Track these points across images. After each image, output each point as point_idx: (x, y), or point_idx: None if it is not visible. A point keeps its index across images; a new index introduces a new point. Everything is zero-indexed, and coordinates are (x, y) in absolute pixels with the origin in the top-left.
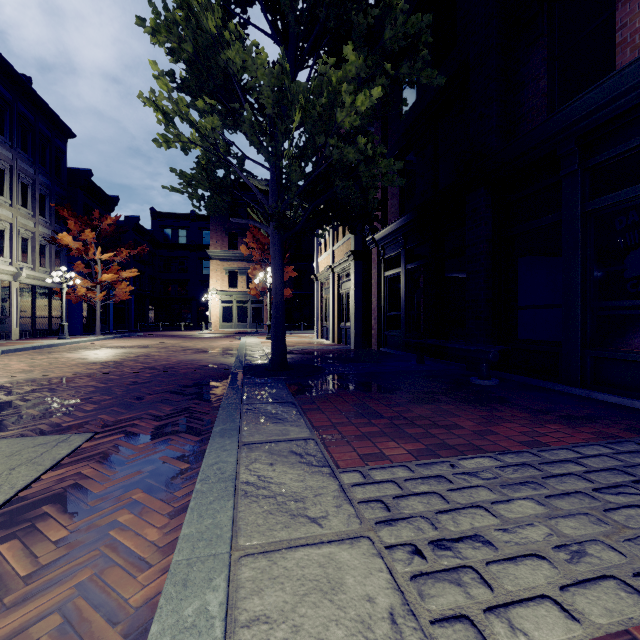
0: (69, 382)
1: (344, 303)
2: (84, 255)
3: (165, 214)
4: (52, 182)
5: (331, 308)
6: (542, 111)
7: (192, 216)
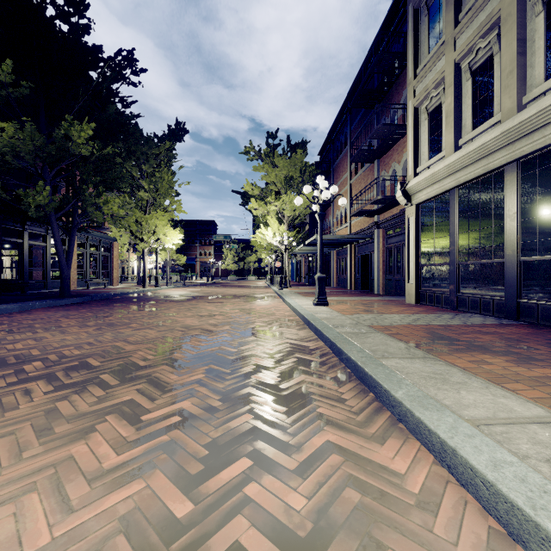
0: (162, 300)
1: None
2: None
3: None
4: None
5: None
6: None
7: None
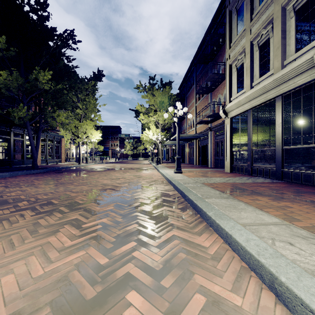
0: (90, 171)
1: None
2: None
3: None
4: None
5: None
6: None
7: None
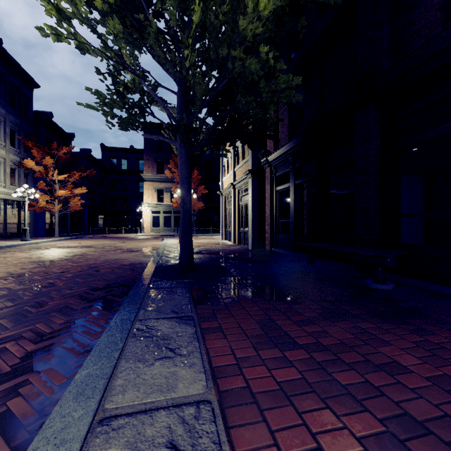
0: None
1: (243, 212)
2: (45, 176)
3: (111, 148)
4: (20, 121)
5: (233, 216)
6: (437, 25)
7: (131, 150)
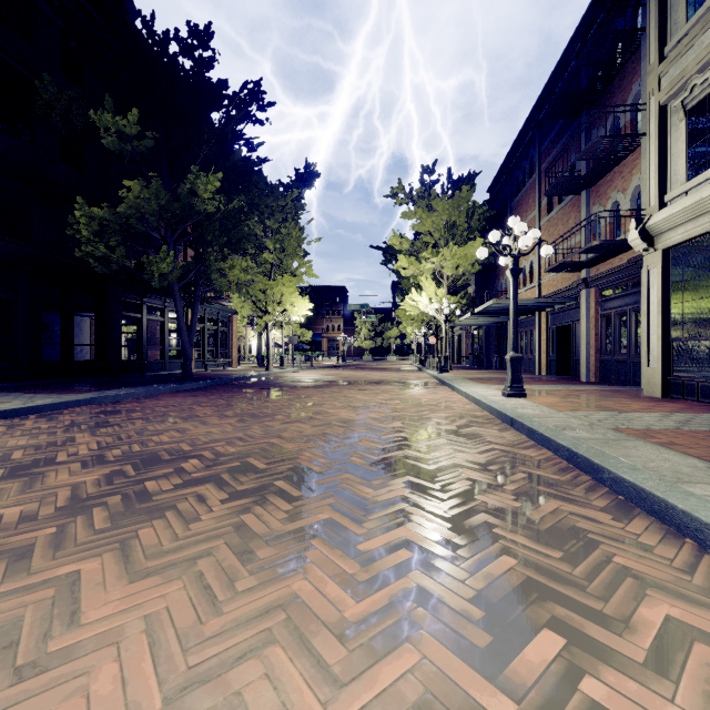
0: (296, 386)
1: None
2: None
3: None
4: None
5: None
6: None
7: None
